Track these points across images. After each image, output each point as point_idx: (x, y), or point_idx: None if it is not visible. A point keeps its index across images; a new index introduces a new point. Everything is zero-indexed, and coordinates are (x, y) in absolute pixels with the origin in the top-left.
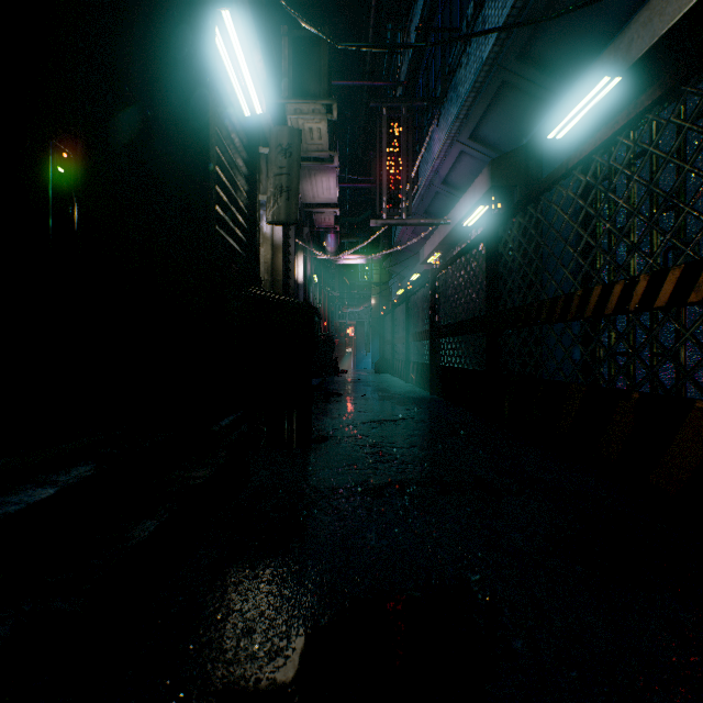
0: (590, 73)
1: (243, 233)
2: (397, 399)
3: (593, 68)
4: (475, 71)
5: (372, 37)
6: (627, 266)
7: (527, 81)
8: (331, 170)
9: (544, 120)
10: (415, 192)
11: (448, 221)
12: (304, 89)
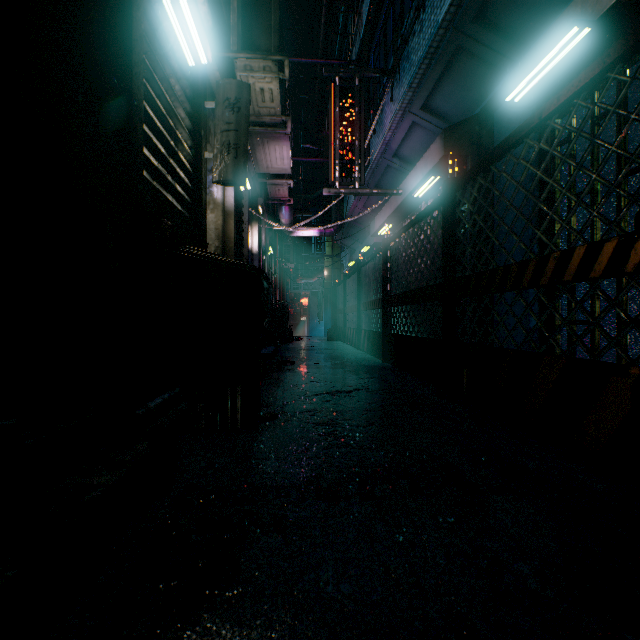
0: (553, 29)
1: (186, 191)
2: (350, 367)
3: (557, 24)
4: (429, 37)
5: (325, 16)
6: (591, 231)
7: (483, 46)
8: (284, 138)
9: (497, 88)
10: (367, 166)
11: (400, 191)
12: (255, 45)
